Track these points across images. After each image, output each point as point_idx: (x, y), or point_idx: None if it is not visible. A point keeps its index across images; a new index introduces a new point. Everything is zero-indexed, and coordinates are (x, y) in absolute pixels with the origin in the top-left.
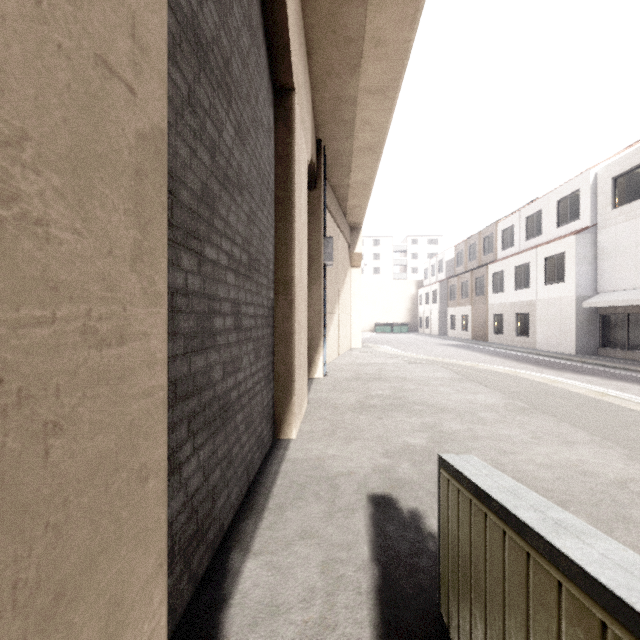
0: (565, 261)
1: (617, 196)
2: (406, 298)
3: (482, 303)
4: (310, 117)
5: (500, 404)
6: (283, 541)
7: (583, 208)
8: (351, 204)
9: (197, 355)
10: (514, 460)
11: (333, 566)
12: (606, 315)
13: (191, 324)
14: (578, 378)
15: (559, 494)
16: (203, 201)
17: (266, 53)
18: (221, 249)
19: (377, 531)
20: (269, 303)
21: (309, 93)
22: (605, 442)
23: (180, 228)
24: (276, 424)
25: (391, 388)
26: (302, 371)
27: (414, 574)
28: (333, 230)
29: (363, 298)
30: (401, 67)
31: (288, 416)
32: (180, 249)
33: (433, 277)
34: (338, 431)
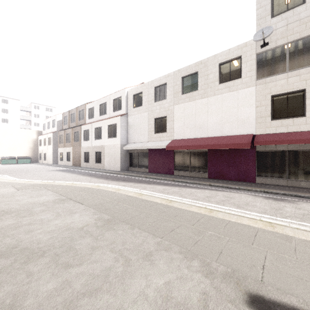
0: (116, 128)
1: (135, 103)
2: (29, 141)
3: (78, 146)
4: None
5: (92, 221)
6: None
7: (123, 105)
8: None
9: None
10: None
11: None
12: (131, 153)
13: None
14: (126, 184)
15: None
16: None
17: None
18: None
19: None
20: None
21: None
22: (164, 241)
23: None
24: None
25: None
26: None
27: None
28: None
29: None
30: None
31: None
32: None
33: (49, 129)
34: None
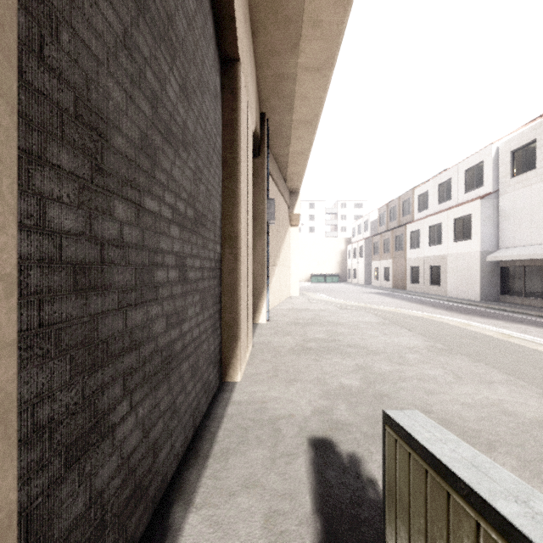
0: (471, 222)
1: (515, 167)
2: (337, 253)
3: (401, 257)
4: (254, 91)
5: (422, 346)
6: (226, 491)
7: (486, 177)
8: (290, 171)
9: (135, 309)
10: (440, 400)
11: (275, 519)
12: (506, 267)
13: (127, 277)
14: (485, 321)
15: (486, 434)
16: (142, 151)
17: (213, 23)
18: (164, 202)
19: (318, 478)
20: (216, 256)
21: (254, 69)
22: (518, 381)
23: (113, 175)
24: (223, 368)
25: (326, 332)
26: (247, 318)
27: (356, 527)
28: (275, 193)
29: (300, 253)
30: (335, 47)
31: (234, 360)
32: (113, 197)
33: (359, 235)
34: (280, 373)
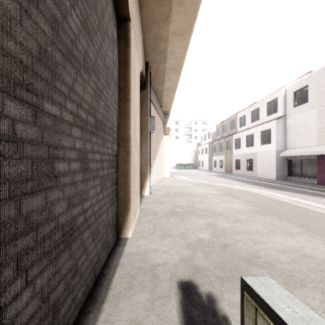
0: (271, 133)
1: (296, 101)
2: (192, 151)
3: (230, 154)
4: (141, 46)
5: (247, 209)
6: None
7: (279, 107)
8: (164, 100)
9: (32, 196)
10: (263, 248)
11: None
12: (290, 160)
13: (22, 169)
14: (281, 192)
15: (297, 273)
16: (41, 62)
17: None
18: (65, 108)
19: (186, 317)
20: (113, 152)
21: (141, 32)
22: (309, 232)
23: (2, 75)
24: (118, 228)
25: (187, 200)
26: (136, 193)
27: None
28: (155, 114)
29: (170, 151)
30: (193, 20)
31: (126, 223)
32: (2, 96)
33: (205, 141)
34: (157, 230)
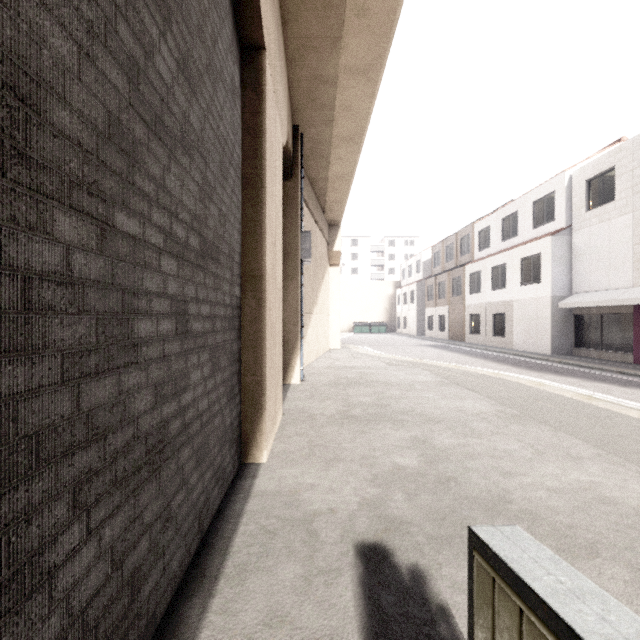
0: (541, 262)
1: (591, 198)
2: (384, 298)
3: (459, 303)
4: (285, 96)
5: (490, 411)
6: (241, 634)
7: (558, 210)
8: (330, 199)
9: (97, 380)
10: (521, 484)
11: None
12: (580, 315)
13: (82, 331)
14: (560, 380)
15: (583, 532)
16: (111, 142)
17: None
18: (151, 222)
19: (370, 607)
20: (233, 301)
21: (284, 68)
22: (611, 456)
23: (52, 170)
24: (243, 446)
25: (374, 394)
26: (275, 380)
27: None
28: (311, 226)
29: (341, 298)
30: (385, 44)
31: (257, 436)
32: (52, 205)
33: (410, 277)
34: (317, 450)
